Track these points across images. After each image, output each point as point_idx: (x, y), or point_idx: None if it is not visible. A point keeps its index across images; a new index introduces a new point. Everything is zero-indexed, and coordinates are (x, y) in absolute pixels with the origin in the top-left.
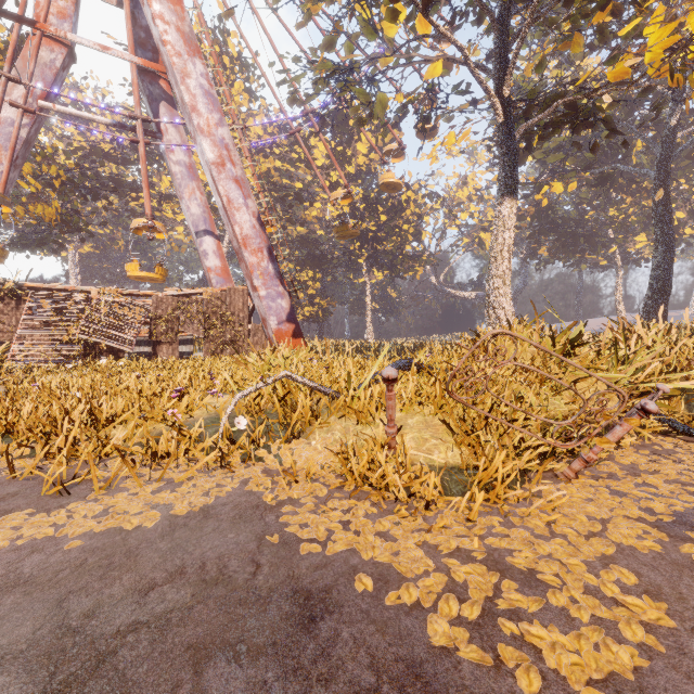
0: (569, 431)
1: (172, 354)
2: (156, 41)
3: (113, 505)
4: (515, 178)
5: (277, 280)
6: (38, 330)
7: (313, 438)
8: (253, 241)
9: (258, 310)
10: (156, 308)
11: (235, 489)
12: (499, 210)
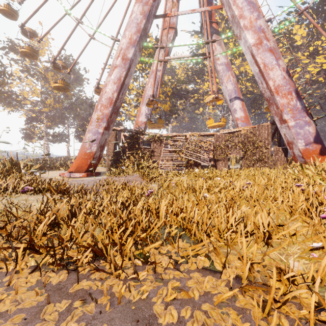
0: None
1: (224, 166)
2: None
3: None
4: None
5: (303, 112)
6: (168, 154)
7: None
8: (283, 88)
9: (284, 137)
10: (216, 141)
11: None
12: None
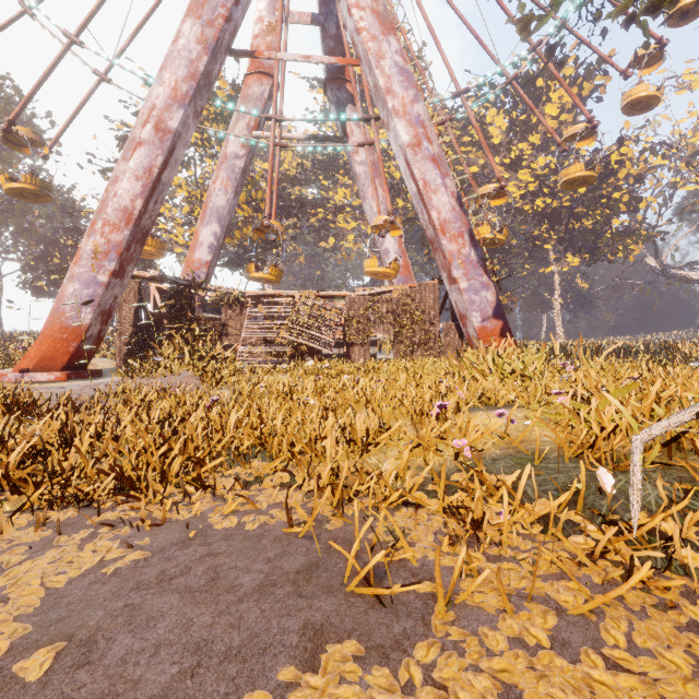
0: None
1: (364, 355)
2: (350, 35)
3: (505, 680)
4: None
5: (480, 268)
6: (257, 332)
7: None
8: (452, 225)
9: (455, 306)
10: (349, 309)
11: None
12: None
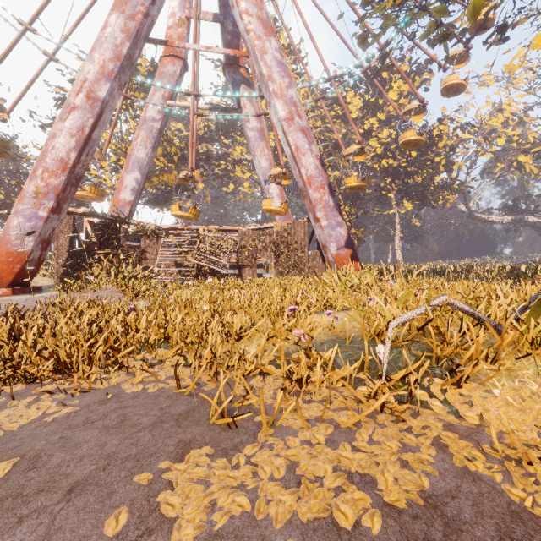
0: None
1: (252, 275)
2: (242, 33)
3: (293, 460)
4: None
5: (336, 211)
6: (169, 257)
7: (492, 384)
8: (316, 179)
9: (319, 238)
10: (241, 240)
11: (437, 459)
12: None
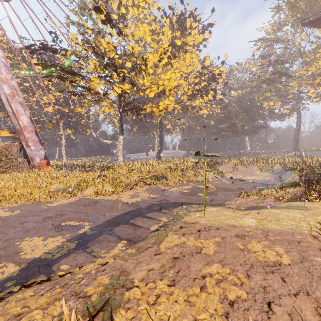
0: (127, 184)
1: None
2: None
3: (61, 202)
4: (123, 131)
5: (39, 143)
6: None
7: (87, 190)
8: (28, 128)
9: (29, 154)
10: None
11: (79, 198)
12: (119, 138)
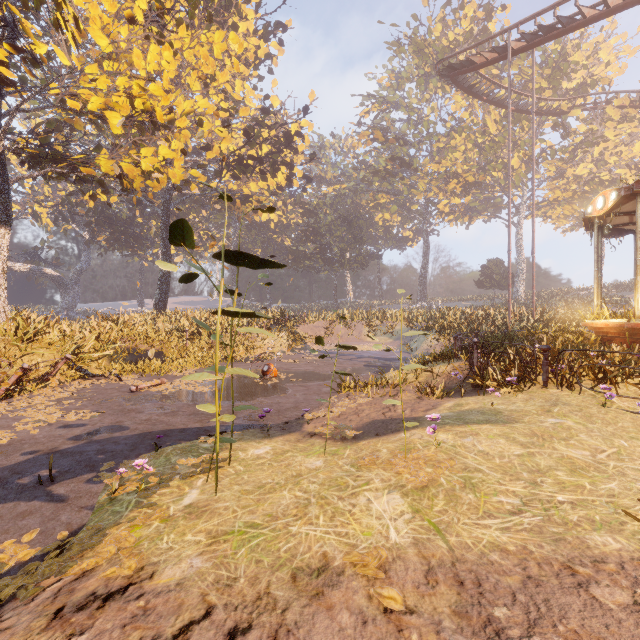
0: None
1: None
2: None
3: None
4: (9, 213)
5: None
6: None
7: None
8: None
9: None
10: None
11: None
12: None
